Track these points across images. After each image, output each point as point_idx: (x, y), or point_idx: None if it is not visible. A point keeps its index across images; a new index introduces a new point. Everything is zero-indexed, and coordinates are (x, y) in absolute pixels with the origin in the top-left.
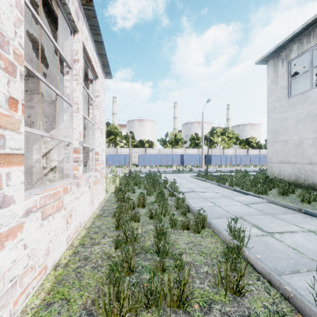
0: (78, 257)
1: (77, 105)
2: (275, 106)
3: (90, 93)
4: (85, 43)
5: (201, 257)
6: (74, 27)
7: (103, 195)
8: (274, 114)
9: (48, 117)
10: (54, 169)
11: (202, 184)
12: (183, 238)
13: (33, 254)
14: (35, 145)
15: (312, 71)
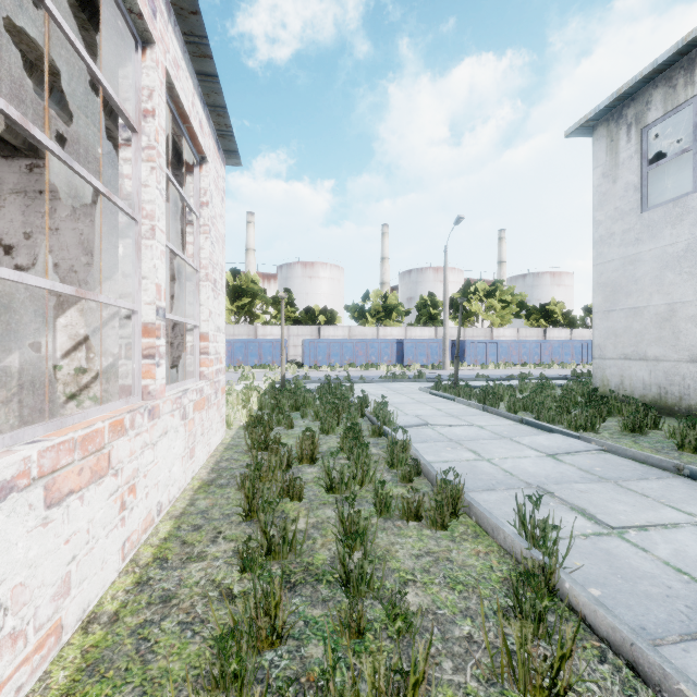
0: (146, 596)
1: (150, 220)
2: (611, 230)
3: (188, 198)
4: (172, 75)
5: (453, 595)
6: (142, 33)
7: (219, 435)
8: (609, 249)
9: (93, 252)
10: (106, 373)
11: (446, 408)
12: (406, 542)
13: (18, 600)
14: (62, 319)
15: (696, 150)
